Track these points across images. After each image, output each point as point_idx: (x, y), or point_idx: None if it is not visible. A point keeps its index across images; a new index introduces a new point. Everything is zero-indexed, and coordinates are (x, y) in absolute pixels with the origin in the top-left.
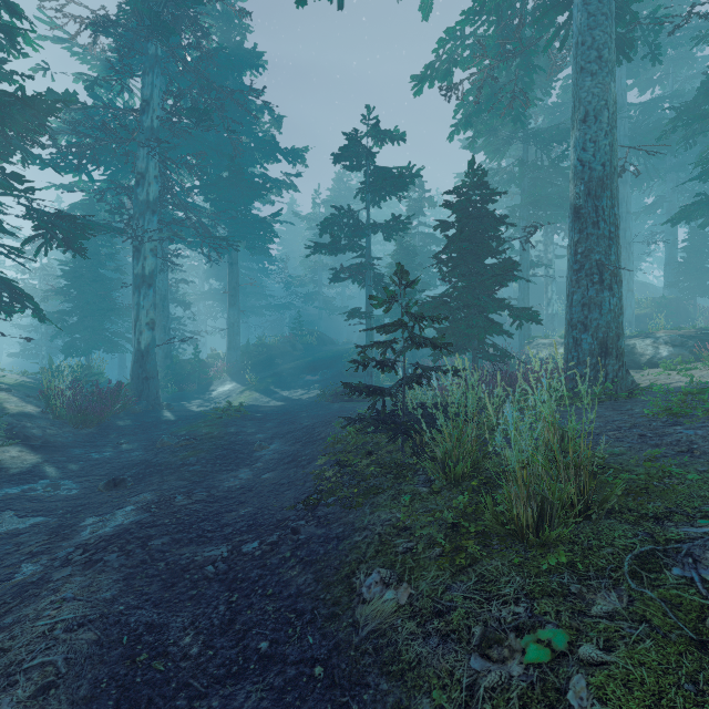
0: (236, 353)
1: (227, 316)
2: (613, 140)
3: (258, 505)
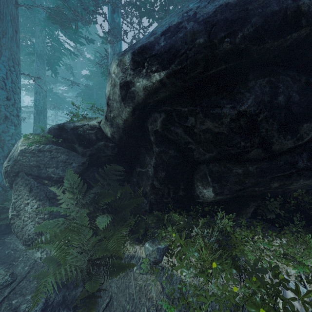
0: None
1: None
2: (45, 101)
3: None
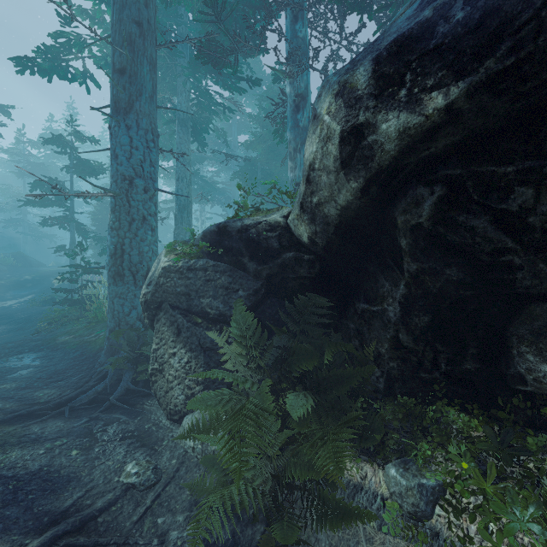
0: None
1: None
2: (189, 190)
3: (6, 340)
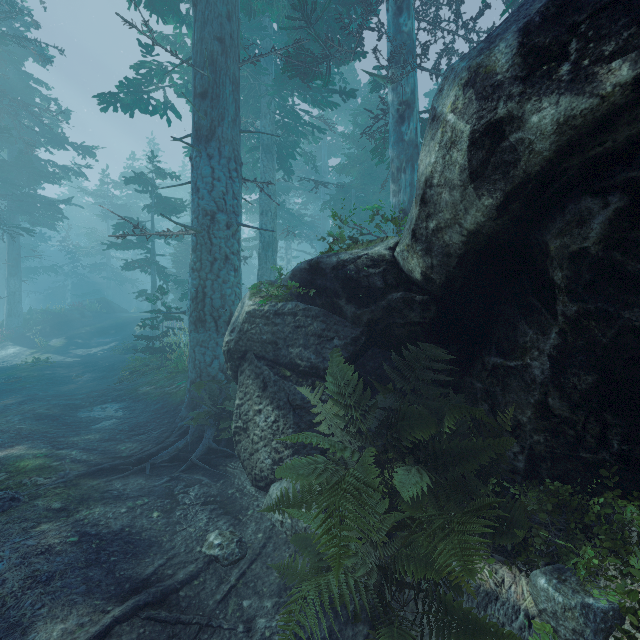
0: (18, 320)
1: (6, 285)
2: (274, 225)
3: (91, 389)
